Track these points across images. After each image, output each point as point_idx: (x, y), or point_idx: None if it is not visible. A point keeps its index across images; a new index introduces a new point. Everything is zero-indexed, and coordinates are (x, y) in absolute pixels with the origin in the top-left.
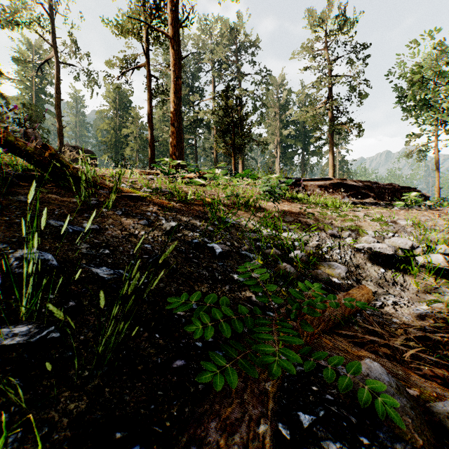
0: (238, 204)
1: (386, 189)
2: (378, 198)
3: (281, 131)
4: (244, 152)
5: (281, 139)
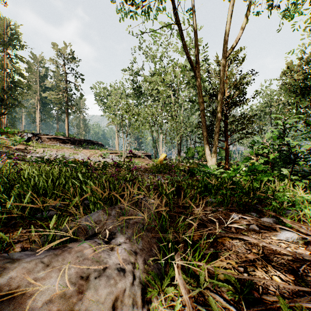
0: (4, 146)
1: (78, 141)
2: (73, 144)
3: (41, 93)
4: None
5: (41, 98)
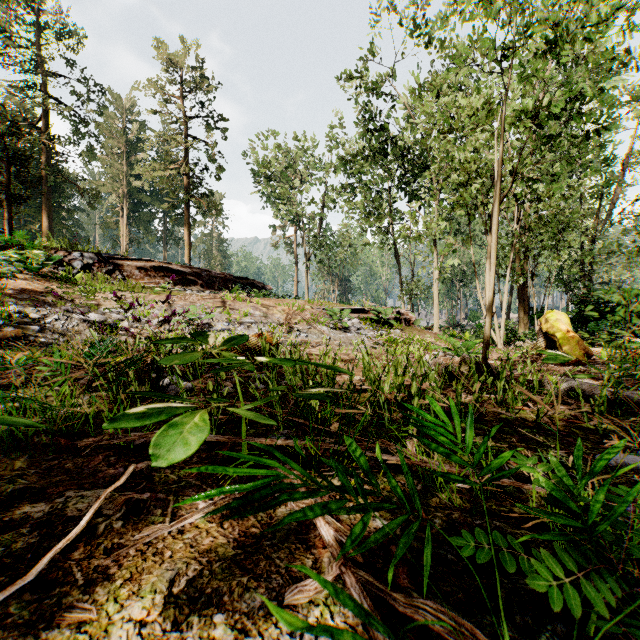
0: None
1: (219, 278)
2: (207, 286)
3: (130, 180)
4: (57, 197)
5: (131, 192)
